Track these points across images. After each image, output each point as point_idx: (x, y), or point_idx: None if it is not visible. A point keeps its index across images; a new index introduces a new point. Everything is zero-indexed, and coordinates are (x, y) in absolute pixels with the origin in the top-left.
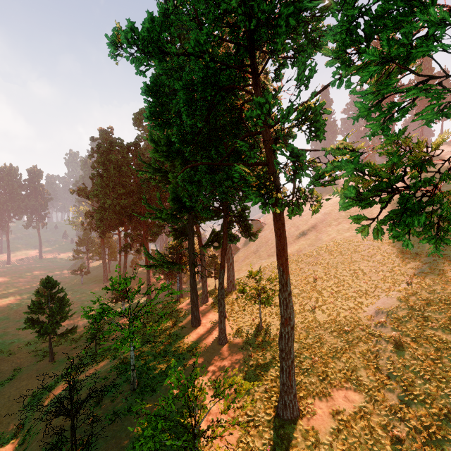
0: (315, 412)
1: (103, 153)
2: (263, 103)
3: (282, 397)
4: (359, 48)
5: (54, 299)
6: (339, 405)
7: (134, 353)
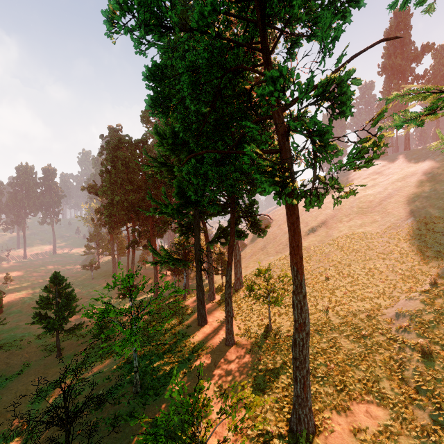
0: (333, 429)
1: (111, 150)
2: (277, 77)
3: (296, 410)
4: None
5: (62, 294)
6: (360, 422)
7: (139, 352)
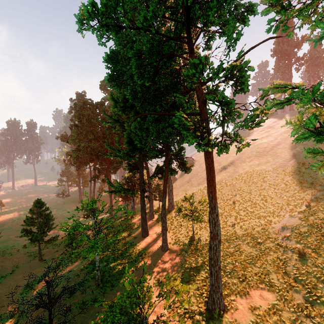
0: (237, 307)
1: (78, 109)
2: (198, 63)
3: (211, 294)
4: None
5: (42, 215)
6: (256, 302)
7: (99, 256)
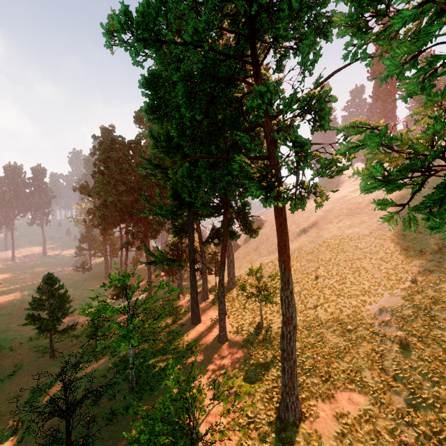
0: (318, 415)
1: (104, 150)
2: (265, 91)
3: (284, 398)
4: (378, 10)
5: (55, 295)
6: (343, 407)
7: (134, 350)
